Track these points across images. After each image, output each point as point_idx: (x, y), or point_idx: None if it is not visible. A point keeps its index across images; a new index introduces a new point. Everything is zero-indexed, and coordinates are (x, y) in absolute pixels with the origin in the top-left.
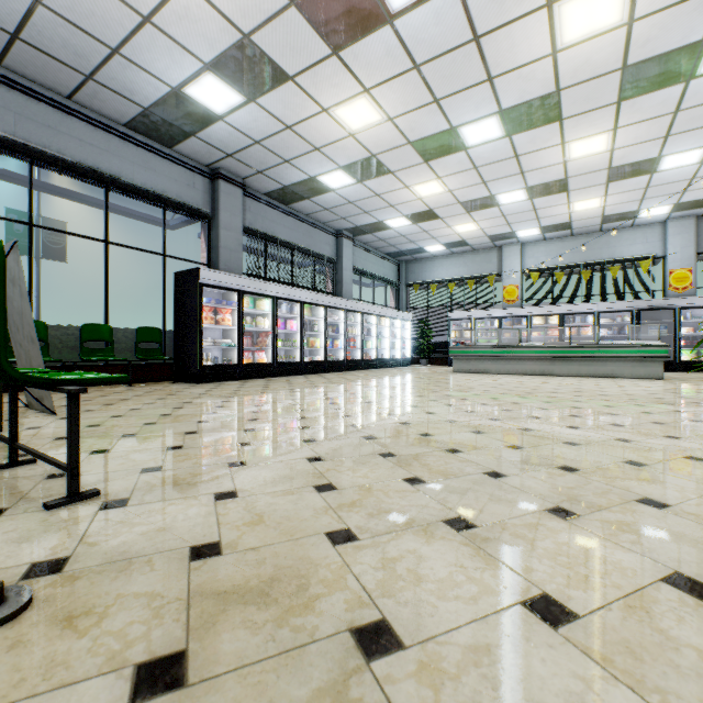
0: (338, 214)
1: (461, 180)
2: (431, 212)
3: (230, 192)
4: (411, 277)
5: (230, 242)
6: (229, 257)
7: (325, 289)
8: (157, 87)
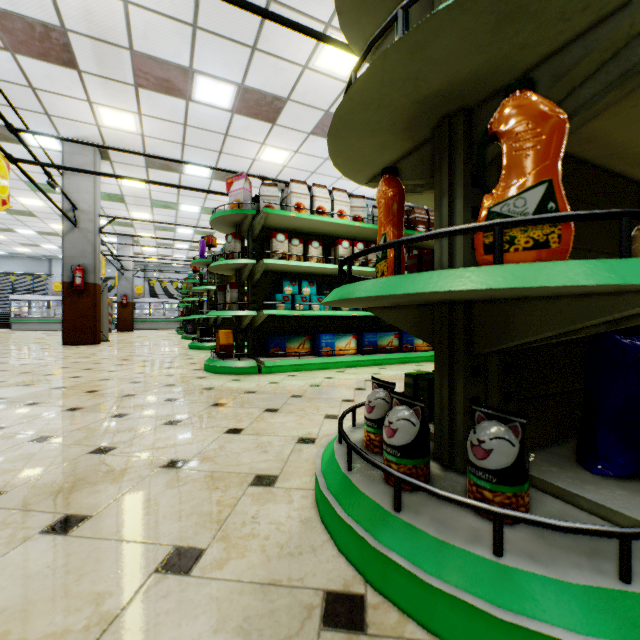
0: None
1: (18, 238)
2: None
3: None
4: None
5: None
6: None
7: None
8: None
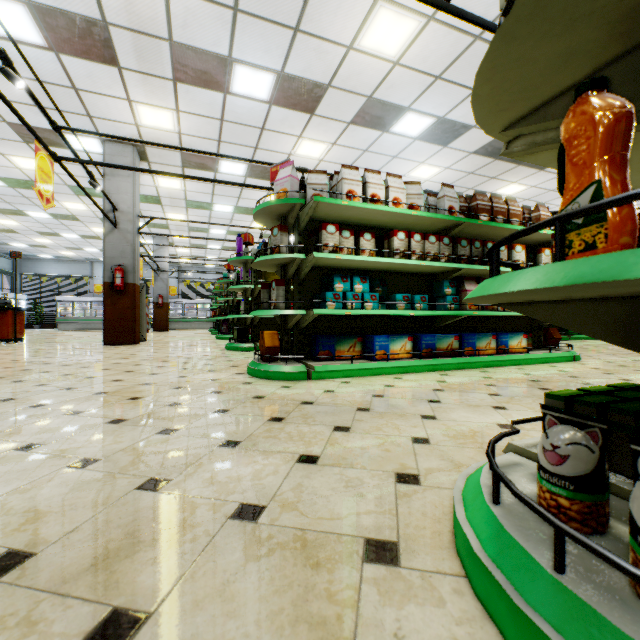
0: None
1: (63, 242)
2: (44, 246)
3: None
4: (26, 269)
5: None
6: None
7: None
8: None
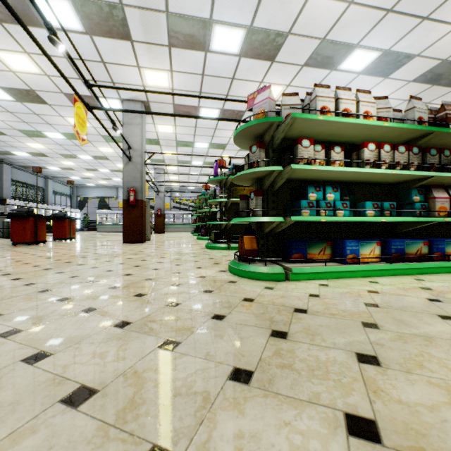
0: (49, 173)
1: (100, 175)
2: (89, 178)
3: (7, 168)
4: (79, 193)
5: (7, 186)
6: (6, 191)
7: (41, 200)
8: (1, 150)
